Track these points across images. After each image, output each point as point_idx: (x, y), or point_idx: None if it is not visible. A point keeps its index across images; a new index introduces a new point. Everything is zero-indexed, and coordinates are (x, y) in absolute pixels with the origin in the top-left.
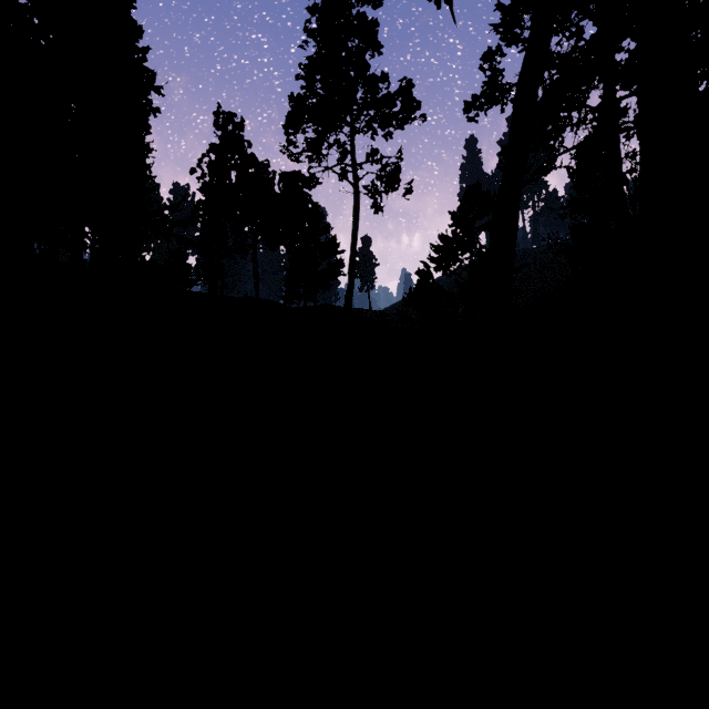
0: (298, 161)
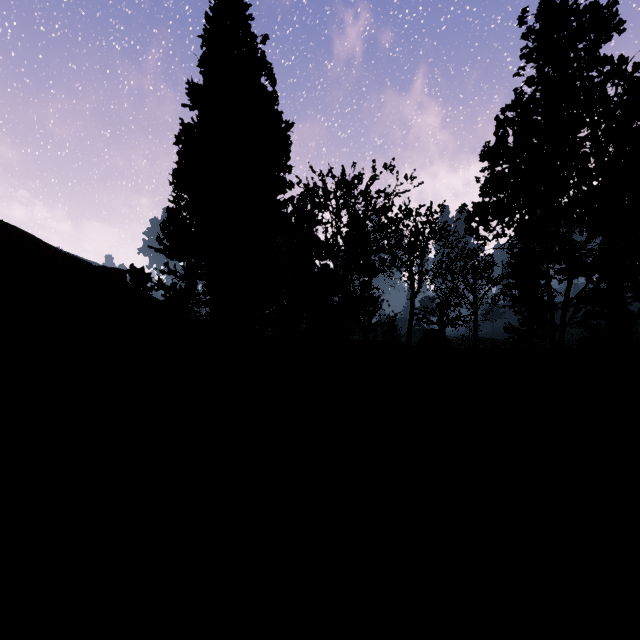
0: None
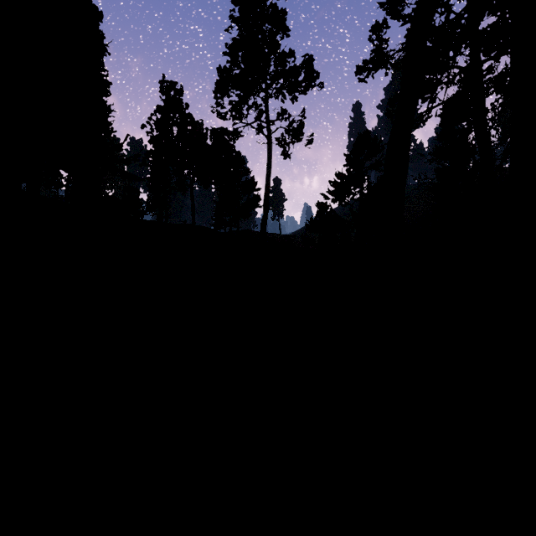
0: (224, 118)
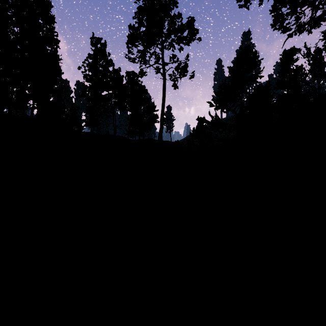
0: (134, 61)
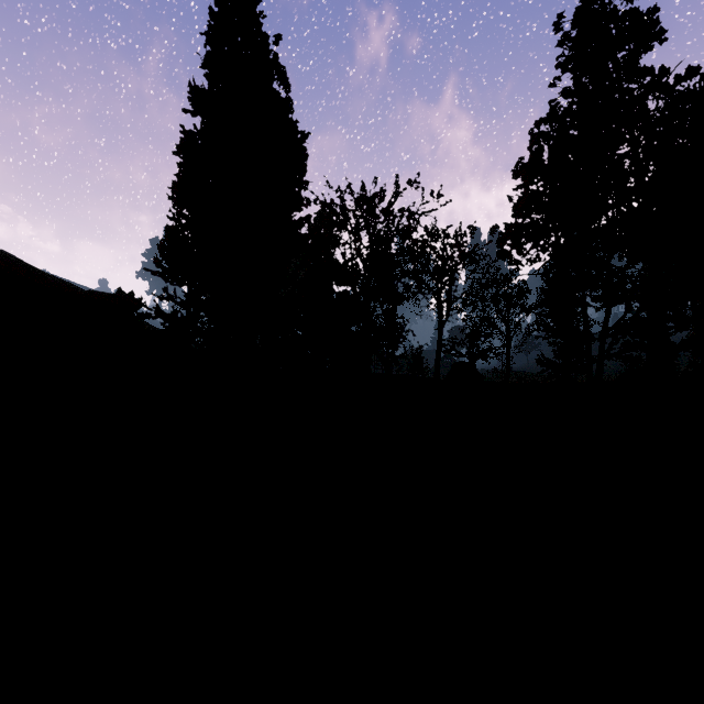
0: None
